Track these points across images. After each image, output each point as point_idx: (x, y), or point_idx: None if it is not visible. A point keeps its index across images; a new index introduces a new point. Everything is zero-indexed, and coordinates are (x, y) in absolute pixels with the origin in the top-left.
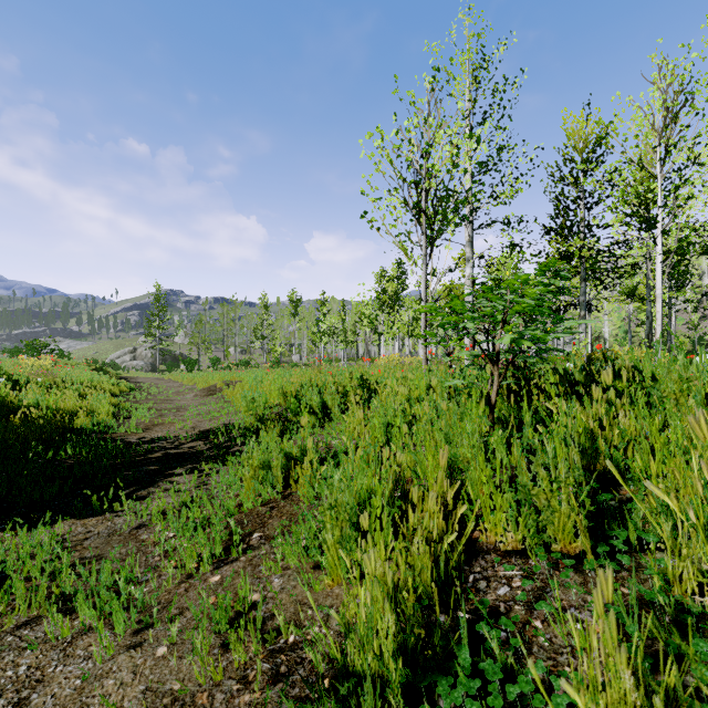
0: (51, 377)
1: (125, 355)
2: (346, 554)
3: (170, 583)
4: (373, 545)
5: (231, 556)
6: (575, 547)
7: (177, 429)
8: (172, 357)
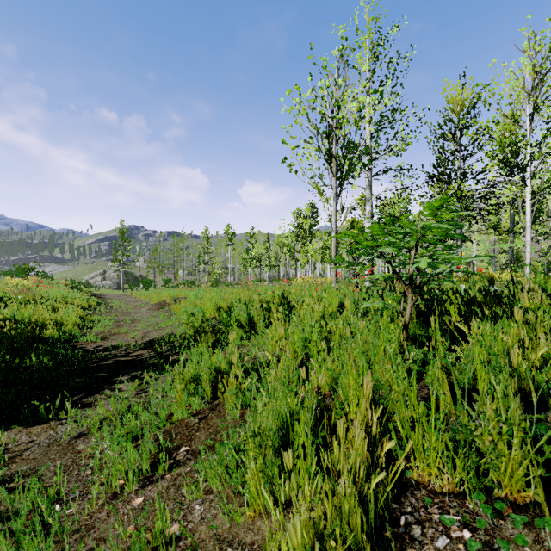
0: (31, 295)
1: (97, 276)
2: (268, 495)
3: (94, 505)
4: (295, 471)
5: (157, 473)
6: (525, 496)
7: (129, 338)
8: (133, 278)
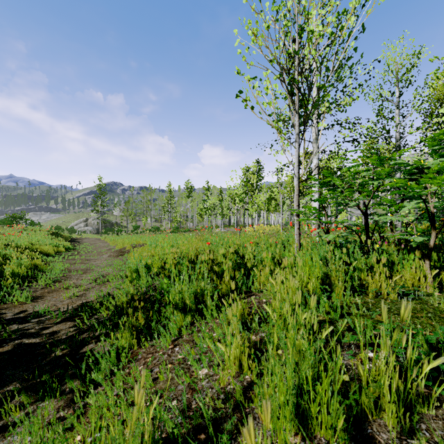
0: None
1: (81, 223)
2: None
3: None
4: None
5: None
6: None
7: (65, 298)
8: (110, 225)
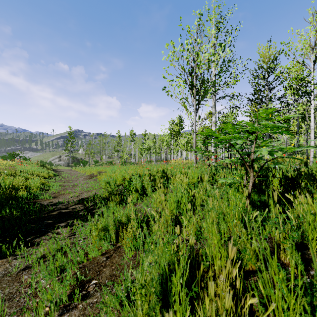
0: (13, 170)
1: (56, 159)
2: None
3: None
4: (172, 311)
5: (73, 302)
6: None
7: (70, 197)
8: (77, 160)
